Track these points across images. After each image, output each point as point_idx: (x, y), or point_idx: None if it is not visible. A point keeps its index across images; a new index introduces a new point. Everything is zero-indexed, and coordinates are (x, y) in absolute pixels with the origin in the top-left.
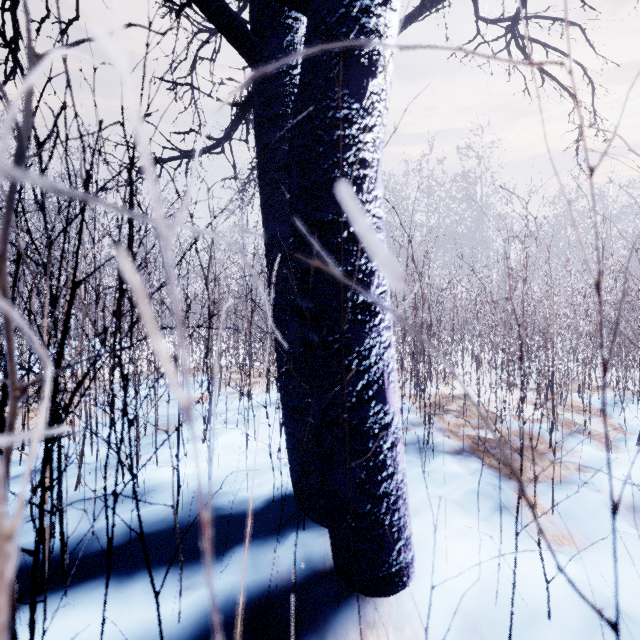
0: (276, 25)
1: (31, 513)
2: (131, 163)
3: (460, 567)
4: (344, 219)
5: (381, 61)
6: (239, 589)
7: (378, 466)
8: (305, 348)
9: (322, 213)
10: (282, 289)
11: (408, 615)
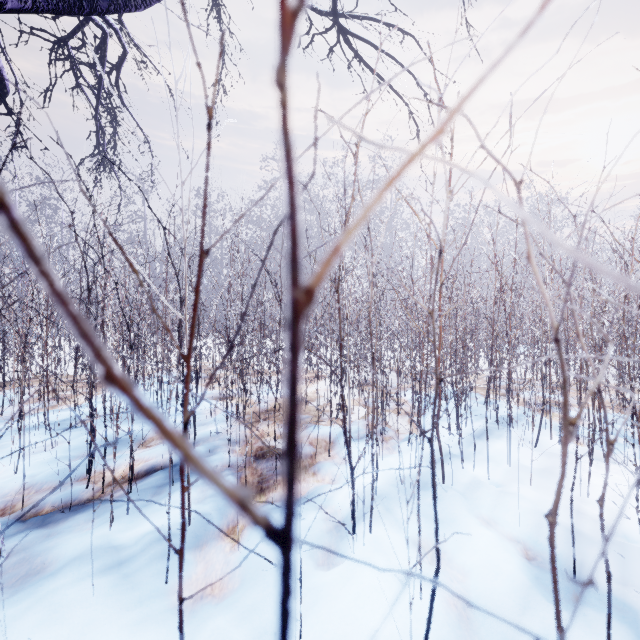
0: None
1: None
2: None
3: None
4: None
5: None
6: None
7: None
8: None
9: None
10: None
11: None
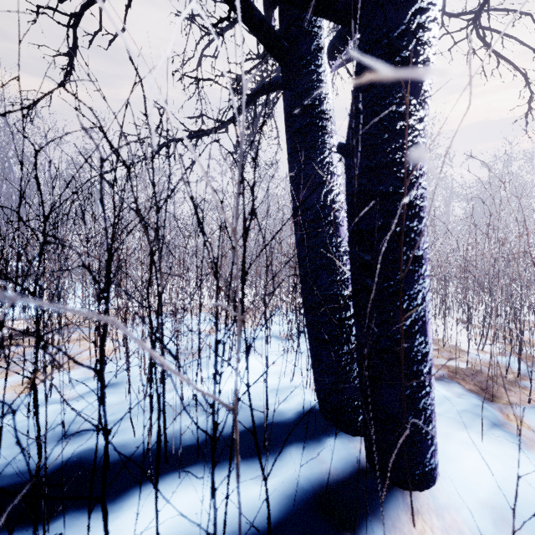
0: (305, 33)
1: (130, 416)
2: (256, 153)
3: (478, 470)
4: (403, 191)
5: (430, 65)
6: (303, 479)
7: (419, 386)
8: (357, 292)
9: (384, 186)
10: (312, 244)
11: (444, 505)
